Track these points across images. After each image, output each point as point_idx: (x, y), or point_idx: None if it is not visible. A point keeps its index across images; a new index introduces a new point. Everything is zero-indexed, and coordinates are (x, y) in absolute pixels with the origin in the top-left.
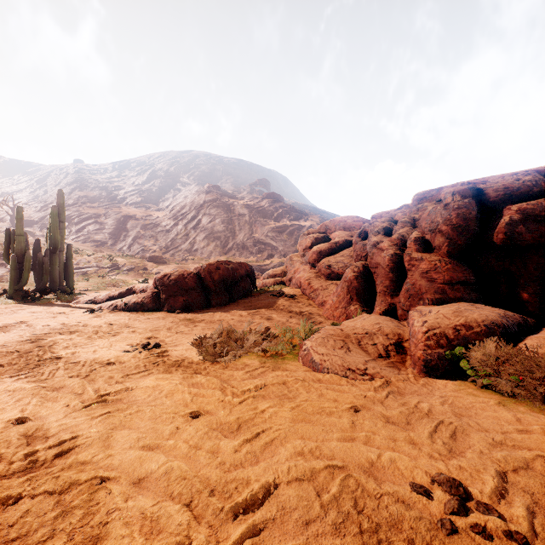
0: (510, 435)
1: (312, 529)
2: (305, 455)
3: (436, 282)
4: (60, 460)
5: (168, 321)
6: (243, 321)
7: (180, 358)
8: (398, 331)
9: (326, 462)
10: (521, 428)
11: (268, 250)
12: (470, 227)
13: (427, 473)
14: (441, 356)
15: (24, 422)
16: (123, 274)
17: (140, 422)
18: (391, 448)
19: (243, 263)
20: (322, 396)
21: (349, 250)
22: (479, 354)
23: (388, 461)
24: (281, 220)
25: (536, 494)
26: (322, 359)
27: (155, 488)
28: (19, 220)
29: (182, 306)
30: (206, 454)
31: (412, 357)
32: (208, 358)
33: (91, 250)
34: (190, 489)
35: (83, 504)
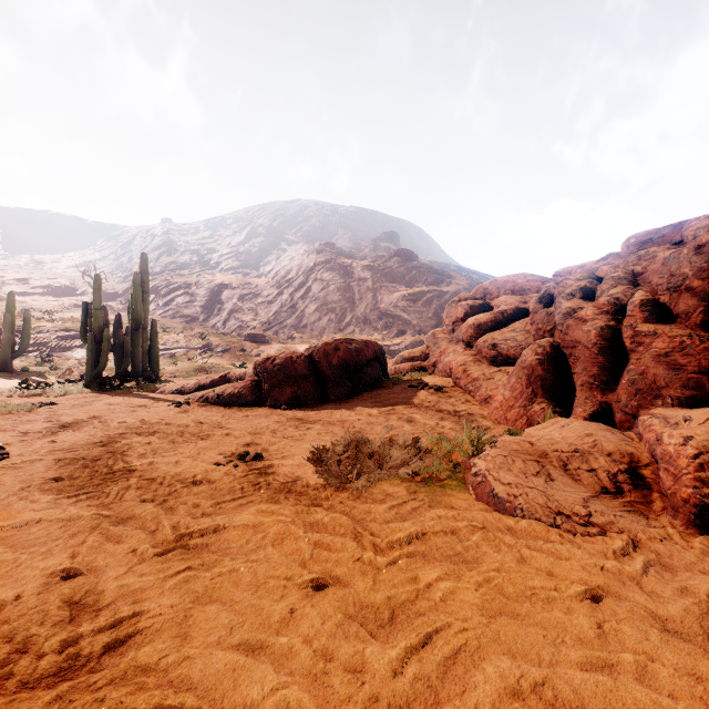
0: None
1: None
2: (525, 696)
3: (684, 370)
4: (112, 657)
5: (272, 420)
6: (373, 423)
7: (291, 479)
8: (627, 449)
9: None
10: None
11: (398, 325)
12: None
13: None
14: None
15: (72, 576)
16: (216, 357)
17: (234, 591)
18: (698, 699)
19: (370, 342)
20: (523, 562)
21: (523, 323)
22: None
23: None
24: (415, 285)
25: None
26: (510, 493)
27: None
28: (96, 290)
29: (290, 399)
30: (343, 674)
31: (668, 497)
32: (330, 481)
33: (180, 328)
34: None
35: None
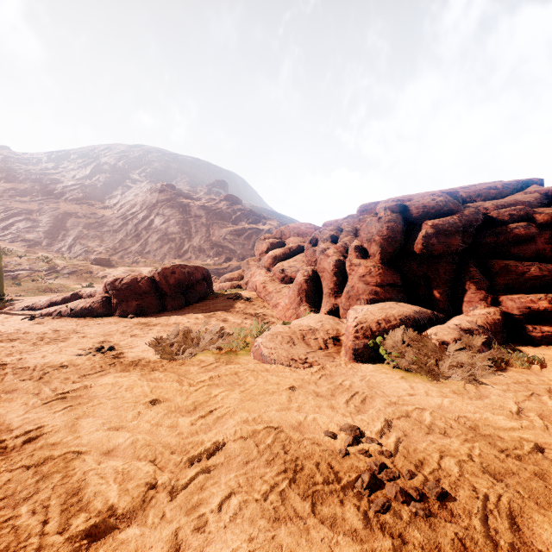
0: (403, 397)
1: (250, 465)
2: (249, 422)
3: (370, 284)
4: (30, 445)
5: (121, 325)
6: (199, 323)
7: (137, 359)
8: (337, 327)
9: (265, 425)
10: (412, 393)
11: (226, 253)
12: (397, 238)
13: (338, 425)
14: (366, 345)
15: None
16: (62, 278)
17: (103, 412)
18: (316, 412)
19: (199, 267)
20: (268, 381)
21: (302, 256)
22: (391, 341)
23: (312, 420)
24: (239, 223)
25: (407, 430)
26: (270, 353)
27: (123, 455)
28: None
29: (136, 310)
30: (167, 428)
31: (345, 347)
32: (165, 356)
33: (22, 251)
34: (154, 451)
35: (60, 470)
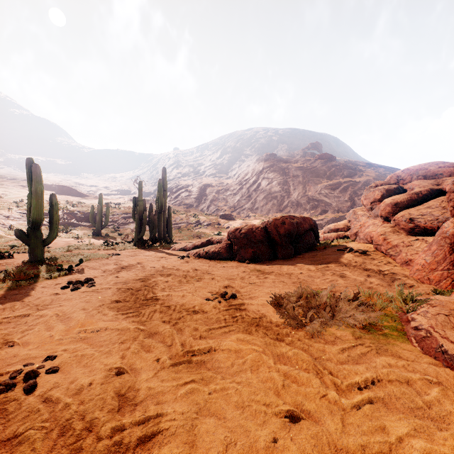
0: None
1: None
2: None
3: None
4: (142, 451)
5: (240, 270)
6: (312, 276)
7: (258, 315)
8: None
9: None
10: None
11: (321, 206)
12: None
13: None
14: None
15: (121, 373)
16: (203, 228)
17: (225, 408)
18: None
19: (306, 218)
20: None
21: (438, 201)
22: None
23: None
24: (334, 178)
25: None
26: None
27: None
28: (140, 190)
29: (251, 256)
30: None
31: None
32: (289, 321)
33: (183, 211)
34: None
35: None
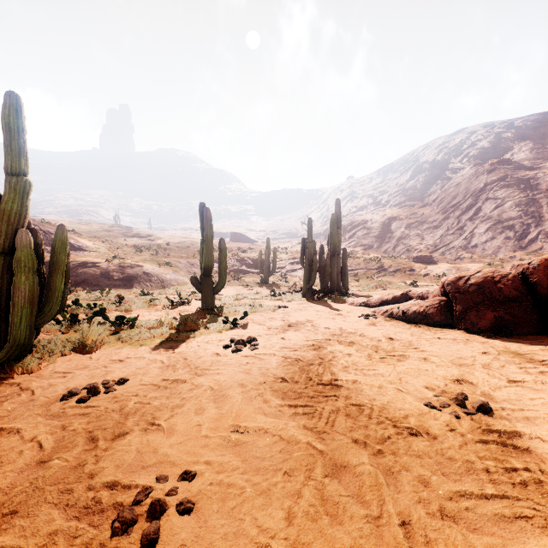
0: None
1: None
2: None
3: None
4: None
5: (475, 349)
6: None
7: None
8: None
9: None
10: None
11: None
12: None
13: None
14: None
15: None
16: (388, 276)
17: None
18: None
19: None
20: None
21: None
22: None
23: None
24: None
25: None
26: None
27: None
28: (309, 229)
29: (491, 325)
30: None
31: None
32: None
33: (360, 254)
34: None
35: None
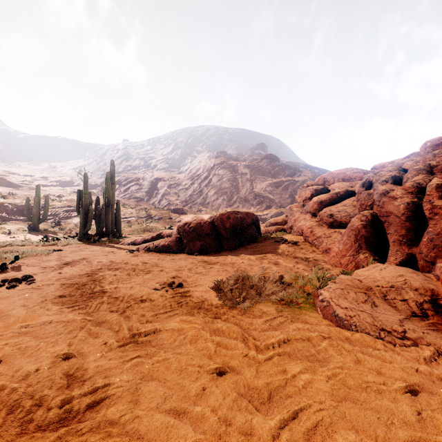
0: None
1: None
2: None
3: None
4: (91, 413)
5: (188, 262)
6: (252, 265)
7: (201, 300)
8: (429, 286)
9: None
10: None
11: (266, 202)
12: None
13: None
14: None
15: (69, 358)
16: (154, 222)
17: (166, 373)
18: None
19: (249, 213)
20: (359, 363)
21: (351, 200)
22: None
23: None
24: (277, 177)
25: None
26: (347, 314)
27: None
28: (85, 183)
29: (199, 249)
30: (238, 436)
31: None
32: (226, 302)
33: (133, 205)
34: None
35: None
